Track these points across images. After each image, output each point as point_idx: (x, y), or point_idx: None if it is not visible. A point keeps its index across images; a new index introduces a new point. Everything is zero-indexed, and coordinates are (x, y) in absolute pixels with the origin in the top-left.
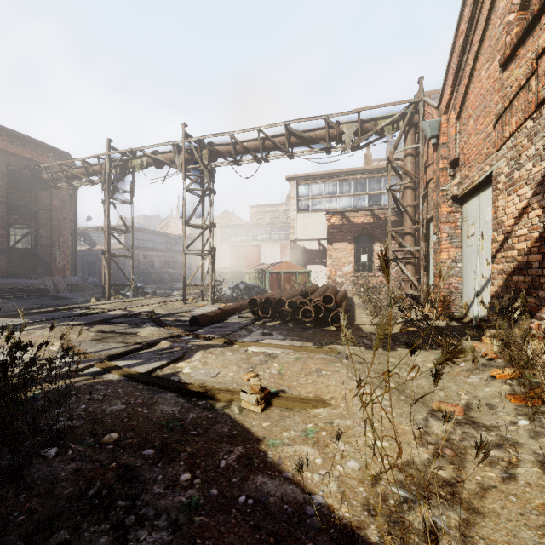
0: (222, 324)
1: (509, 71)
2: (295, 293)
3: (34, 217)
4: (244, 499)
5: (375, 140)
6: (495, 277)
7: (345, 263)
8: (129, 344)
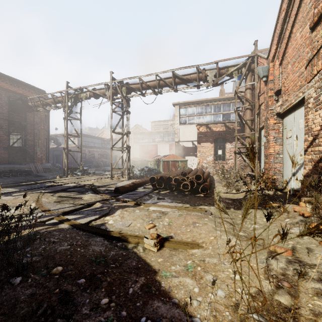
0: (134, 192)
1: (316, 32)
2: (178, 173)
3: (24, 128)
4: (145, 320)
5: (227, 80)
6: (306, 163)
7: (208, 155)
8: (76, 205)
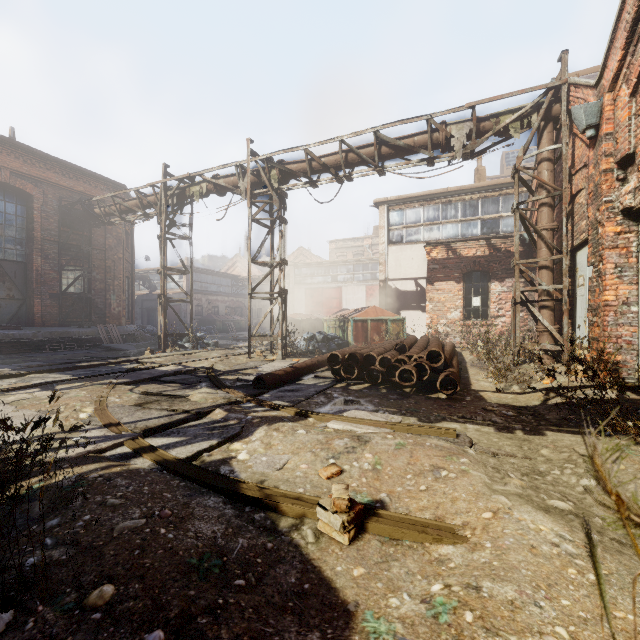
0: (294, 386)
1: None
2: (388, 346)
3: (87, 258)
4: None
5: (494, 143)
6: None
7: (450, 308)
8: (175, 412)
